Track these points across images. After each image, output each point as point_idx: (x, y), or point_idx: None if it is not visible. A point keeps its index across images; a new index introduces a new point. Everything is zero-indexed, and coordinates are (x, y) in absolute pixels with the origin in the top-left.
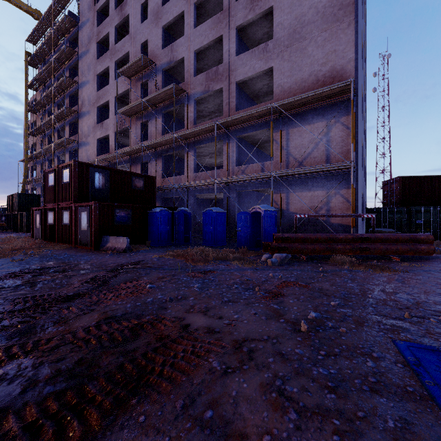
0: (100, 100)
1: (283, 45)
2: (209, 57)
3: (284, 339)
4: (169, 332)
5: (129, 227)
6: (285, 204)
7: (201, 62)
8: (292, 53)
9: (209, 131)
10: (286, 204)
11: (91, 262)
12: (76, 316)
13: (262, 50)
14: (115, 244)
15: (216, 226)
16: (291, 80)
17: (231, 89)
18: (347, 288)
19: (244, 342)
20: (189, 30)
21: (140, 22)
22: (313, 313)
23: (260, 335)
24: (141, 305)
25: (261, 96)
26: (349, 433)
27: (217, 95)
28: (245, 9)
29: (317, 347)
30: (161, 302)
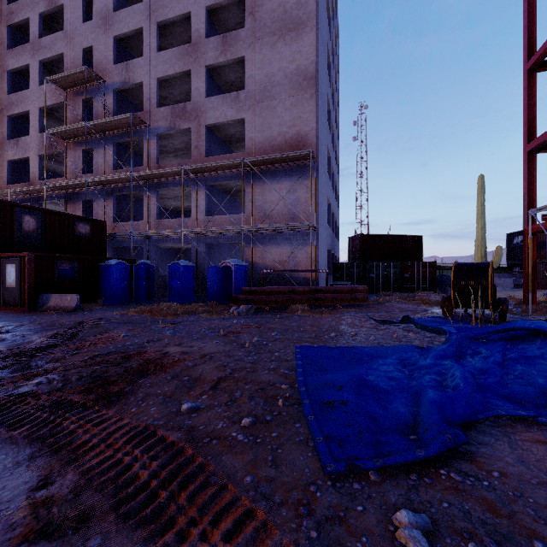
0: (14, 108)
1: (255, 99)
2: (175, 87)
3: (234, 351)
4: (153, 357)
5: (75, 282)
6: (257, 259)
7: (165, 90)
8: (263, 109)
9: (175, 175)
10: (257, 259)
11: (40, 322)
12: (65, 357)
13: (234, 99)
14: (60, 302)
15: (184, 281)
16: (262, 136)
17: (200, 131)
18: (290, 326)
19: (208, 354)
20: (151, 52)
21: (81, 21)
22: (256, 338)
23: (218, 351)
24: (122, 347)
25: (234, 141)
26: (252, 371)
27: (184, 133)
28: (216, 50)
29: (252, 352)
30: (139, 344)
